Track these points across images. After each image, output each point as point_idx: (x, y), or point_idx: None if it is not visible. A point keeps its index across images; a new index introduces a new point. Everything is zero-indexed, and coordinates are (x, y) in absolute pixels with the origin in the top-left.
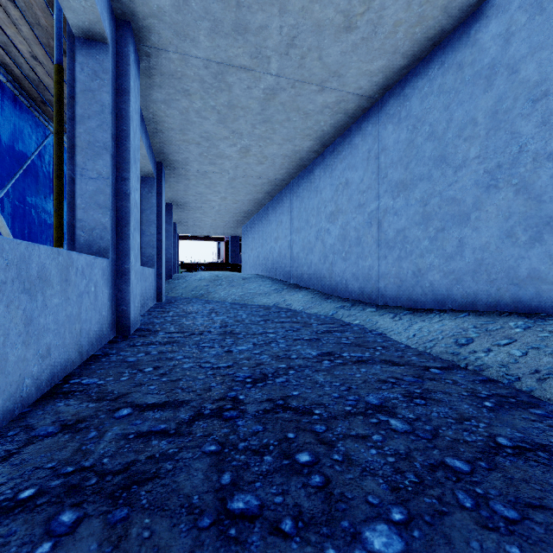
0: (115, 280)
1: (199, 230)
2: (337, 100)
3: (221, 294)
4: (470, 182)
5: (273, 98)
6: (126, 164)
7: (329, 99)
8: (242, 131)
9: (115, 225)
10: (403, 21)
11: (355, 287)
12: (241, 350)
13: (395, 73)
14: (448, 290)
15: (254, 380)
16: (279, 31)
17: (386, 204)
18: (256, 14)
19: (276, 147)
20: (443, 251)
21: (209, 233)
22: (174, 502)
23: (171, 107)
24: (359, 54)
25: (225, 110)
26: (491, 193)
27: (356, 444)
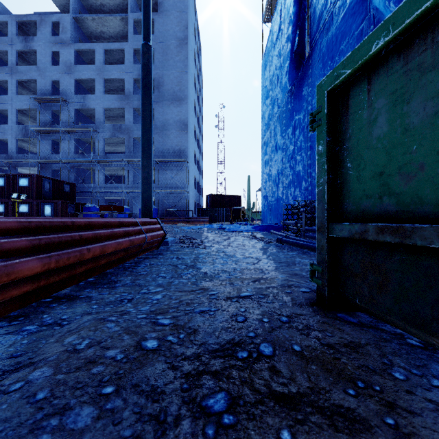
0: None
1: None
2: None
3: None
4: None
5: None
6: None
7: None
8: None
9: None
10: None
11: None
12: None
13: None
14: None
15: None
16: None
17: None
18: None
19: None
20: None
21: None
22: None
23: None
24: None
25: None
26: None
27: None
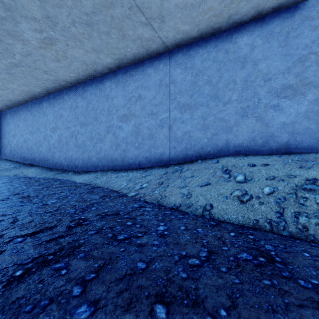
0: None
1: None
2: (55, 79)
3: None
4: (103, 129)
5: (16, 67)
6: None
7: (51, 78)
8: None
9: None
10: (80, 68)
11: (65, 164)
12: (2, 190)
13: (81, 80)
14: (98, 164)
15: (14, 195)
16: (22, 49)
17: (78, 129)
18: (8, 39)
19: (16, 86)
20: (96, 150)
21: None
22: (0, 208)
23: None
24: (64, 69)
25: None
26: (108, 134)
27: (50, 197)
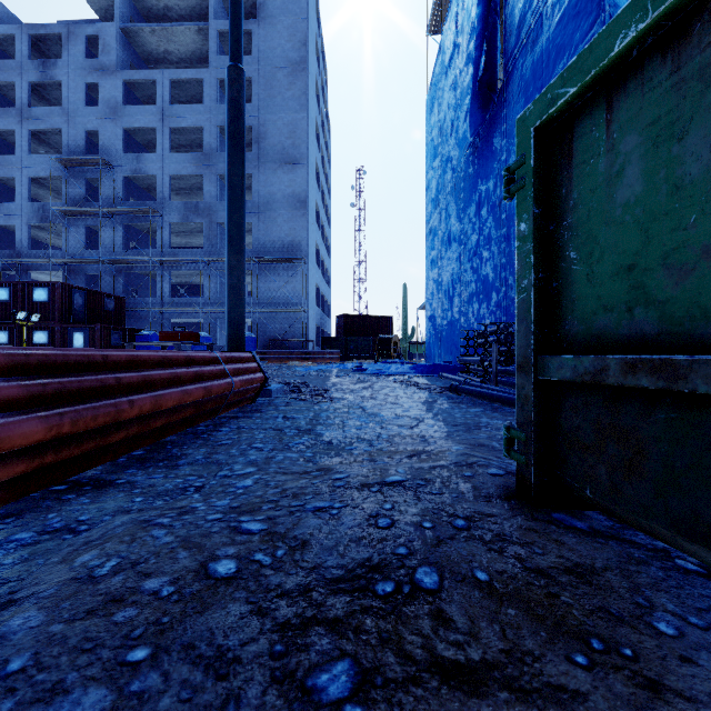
0: None
1: None
2: None
3: None
4: None
5: None
6: None
7: None
8: None
9: None
10: None
11: None
12: None
13: None
14: None
15: None
16: None
17: None
18: None
19: None
20: None
21: None
22: None
23: None
24: None
25: None
26: None
27: None
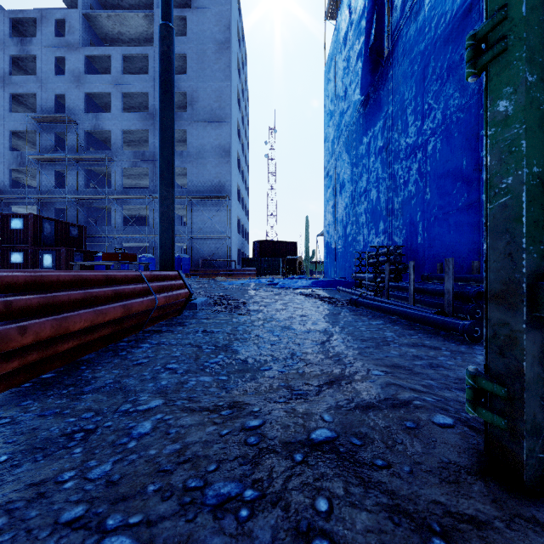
0: None
1: None
2: None
3: None
4: None
5: None
6: None
7: None
8: None
9: None
10: None
11: None
12: None
13: None
14: None
15: None
16: None
17: None
18: None
19: None
20: None
21: None
22: None
23: None
24: None
25: None
26: None
27: None
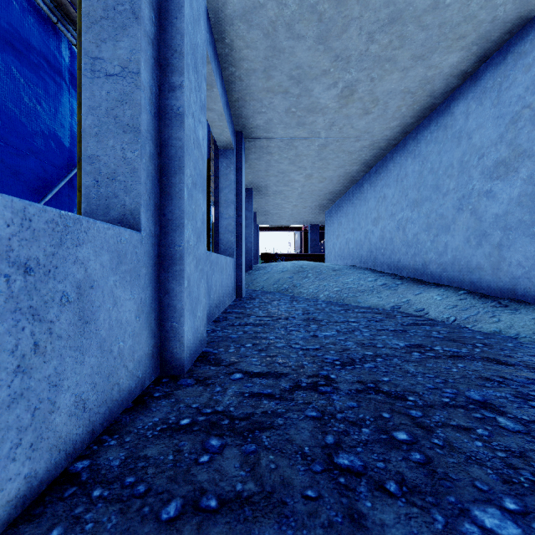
0: (158, 273)
1: (278, 219)
2: None
3: (309, 288)
4: None
5: None
6: (177, 60)
7: None
8: (350, 54)
9: (158, 174)
10: None
11: None
12: None
13: None
14: None
15: None
16: None
17: None
18: None
19: (397, 76)
20: None
21: (288, 222)
22: None
23: (252, 26)
24: None
25: (330, 10)
26: None
27: None
